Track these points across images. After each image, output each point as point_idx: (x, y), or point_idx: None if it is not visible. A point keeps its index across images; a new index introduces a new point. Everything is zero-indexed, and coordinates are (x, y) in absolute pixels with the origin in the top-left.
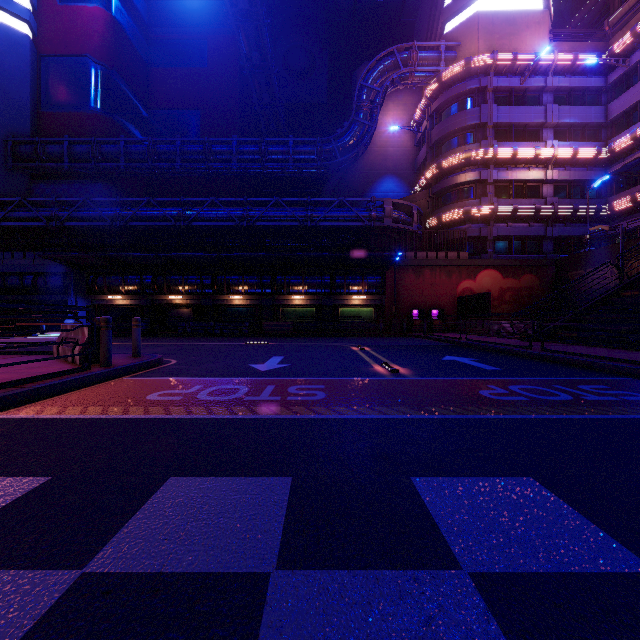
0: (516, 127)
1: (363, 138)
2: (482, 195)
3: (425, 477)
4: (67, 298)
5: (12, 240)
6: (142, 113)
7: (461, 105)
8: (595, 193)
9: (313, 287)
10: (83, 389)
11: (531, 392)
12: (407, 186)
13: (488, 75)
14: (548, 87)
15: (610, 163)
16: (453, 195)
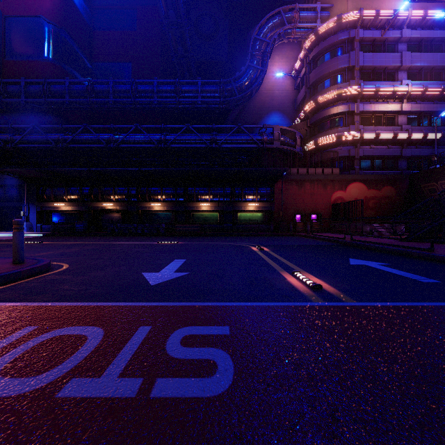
0: (377, 70)
1: (256, 80)
2: (350, 123)
3: None
4: (21, 205)
5: None
6: (87, 65)
7: (333, 53)
8: (440, 122)
9: (217, 196)
10: None
11: None
12: (289, 120)
13: (355, 28)
14: (403, 38)
15: None
16: (327, 124)
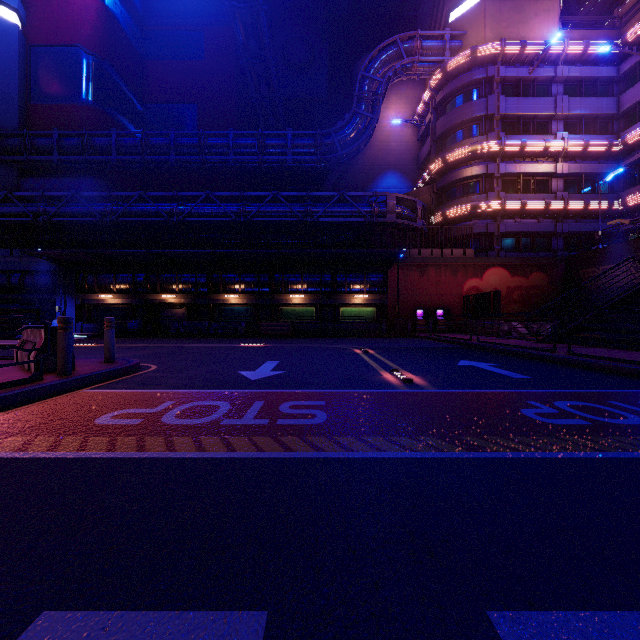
0: (524, 119)
1: (365, 131)
2: (489, 190)
3: (513, 611)
4: (56, 297)
5: None
6: (136, 107)
7: (467, 96)
8: (607, 188)
9: (313, 286)
10: (23, 407)
11: (587, 412)
12: (410, 182)
13: (495, 64)
14: (558, 77)
15: (622, 156)
16: (458, 190)
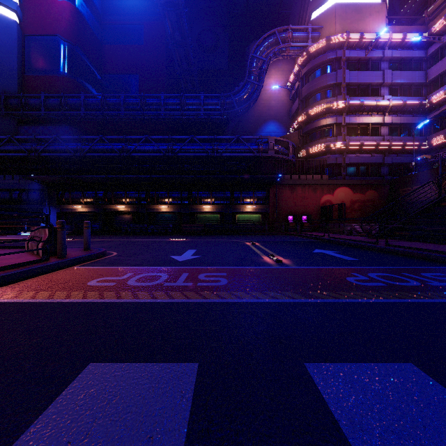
0: (362, 86)
1: (253, 94)
2: (338, 134)
3: (317, 363)
4: (43, 207)
5: (4, 166)
6: (97, 77)
7: (323, 70)
8: (418, 133)
9: (218, 199)
10: (40, 276)
11: (386, 279)
12: (284, 128)
13: (342, 49)
14: (385, 57)
15: (429, 111)
16: (317, 134)
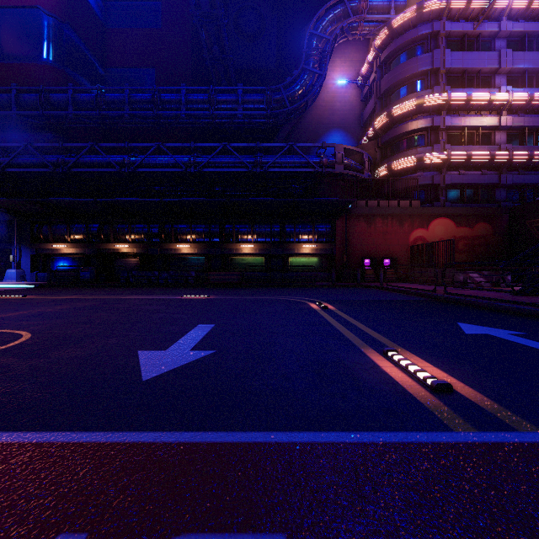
0: (468, 73)
1: (312, 88)
2: (434, 142)
3: None
4: (11, 247)
5: None
6: (98, 70)
7: (412, 52)
8: None
9: (262, 236)
10: None
11: None
12: (354, 140)
13: (440, 20)
14: (502, 32)
15: None
16: (403, 144)
